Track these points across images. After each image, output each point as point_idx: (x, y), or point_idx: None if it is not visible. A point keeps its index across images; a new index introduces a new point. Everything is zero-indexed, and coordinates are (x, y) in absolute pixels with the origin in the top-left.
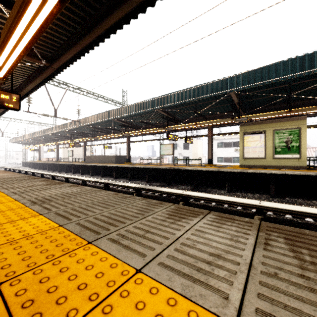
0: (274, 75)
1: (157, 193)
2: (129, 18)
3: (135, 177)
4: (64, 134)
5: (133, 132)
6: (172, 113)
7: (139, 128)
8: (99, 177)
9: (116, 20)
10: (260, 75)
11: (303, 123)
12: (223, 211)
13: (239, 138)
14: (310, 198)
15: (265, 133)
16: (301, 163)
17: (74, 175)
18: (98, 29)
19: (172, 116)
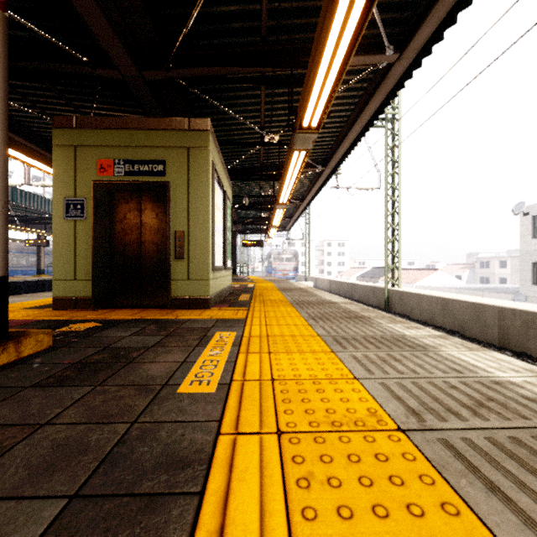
0: None
1: None
2: None
3: None
4: None
5: None
6: None
7: None
8: None
9: None
10: None
11: None
12: None
13: None
14: None
15: None
16: None
17: None
18: None
19: None
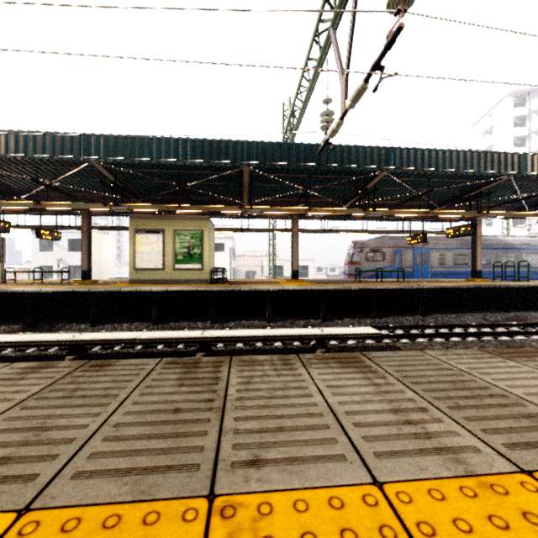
0: (146, 153)
1: None
2: None
3: None
4: None
5: None
6: None
7: None
8: None
9: None
10: (129, 148)
11: (206, 225)
12: (23, 361)
13: (130, 238)
14: (197, 319)
15: (164, 234)
16: (204, 275)
17: None
18: None
19: None
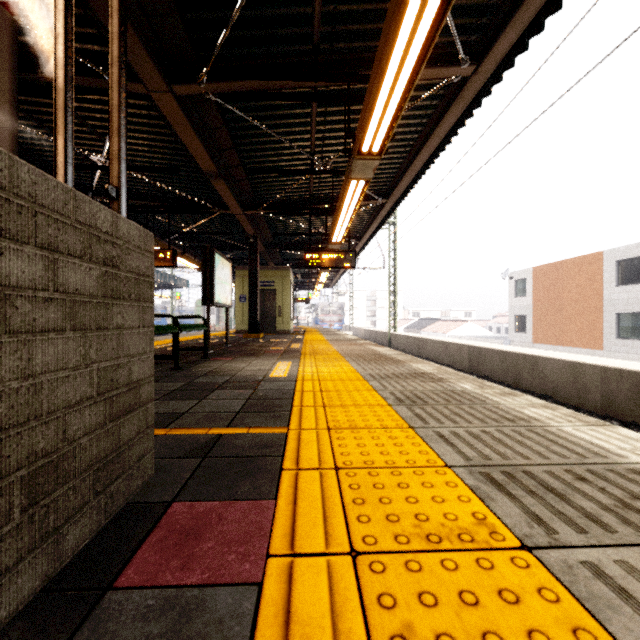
0: None
1: None
2: None
3: None
4: None
5: None
6: None
7: None
8: None
9: None
10: None
11: None
12: None
13: None
14: None
15: None
16: None
17: None
18: None
19: None
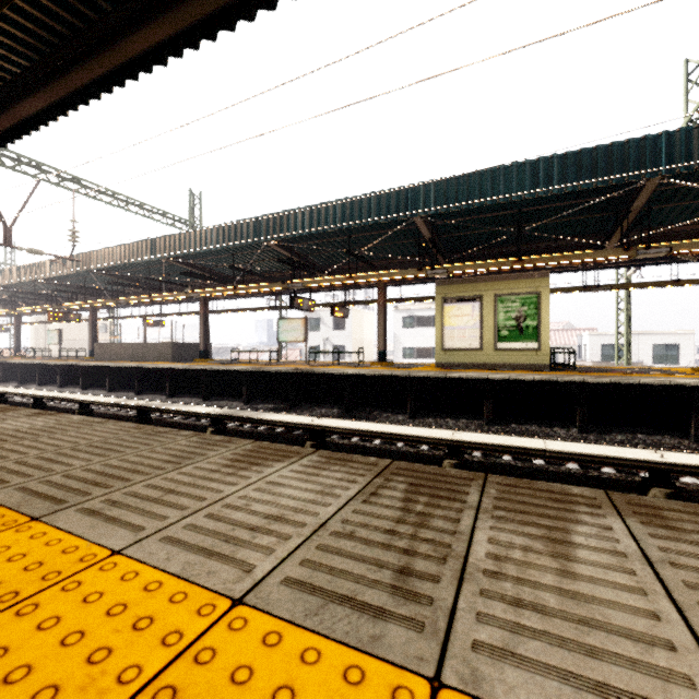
0: (490, 191)
1: (263, 426)
2: (180, 44)
3: (218, 391)
4: (36, 289)
5: (215, 289)
6: (302, 251)
7: (229, 280)
8: (129, 395)
9: (150, 43)
10: (466, 189)
11: (545, 284)
12: (390, 456)
13: (436, 310)
14: (551, 424)
15: (481, 302)
16: (541, 358)
17: (62, 390)
18: (109, 58)
19: (301, 257)
